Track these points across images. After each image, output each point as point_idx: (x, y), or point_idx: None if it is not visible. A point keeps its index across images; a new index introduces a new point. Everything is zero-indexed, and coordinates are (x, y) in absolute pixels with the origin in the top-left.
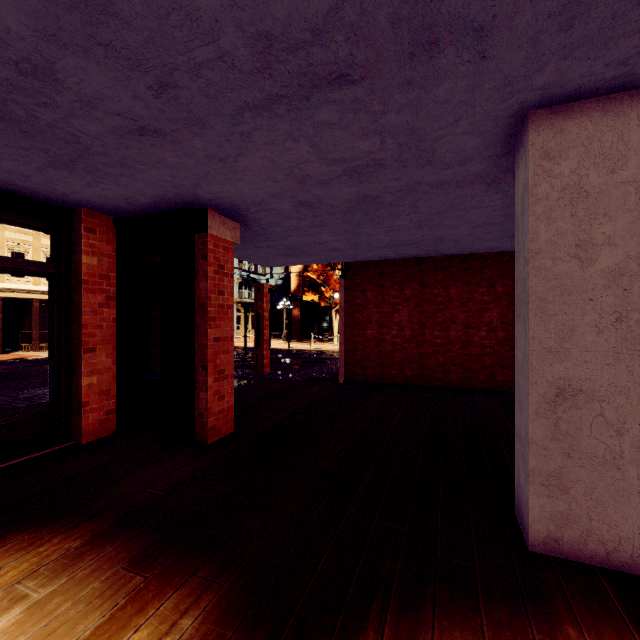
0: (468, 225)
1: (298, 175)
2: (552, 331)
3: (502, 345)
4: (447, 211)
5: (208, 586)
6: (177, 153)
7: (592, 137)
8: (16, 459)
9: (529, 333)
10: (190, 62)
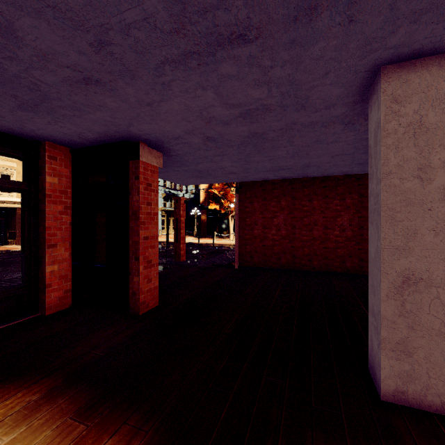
0: (328, 155)
1: (206, 116)
2: (399, 233)
3: (350, 241)
4: (314, 144)
5: (136, 433)
6: (114, 99)
7: (430, 86)
8: None
9: (381, 235)
10: (121, 23)
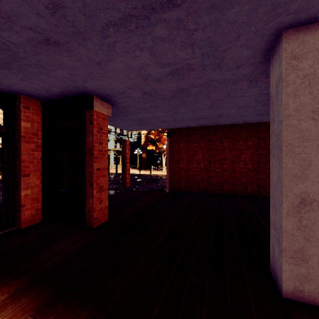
0: (236, 107)
1: (143, 74)
2: (297, 164)
3: (251, 172)
4: (226, 98)
5: None
6: (71, 58)
7: None
8: None
9: (283, 165)
10: None
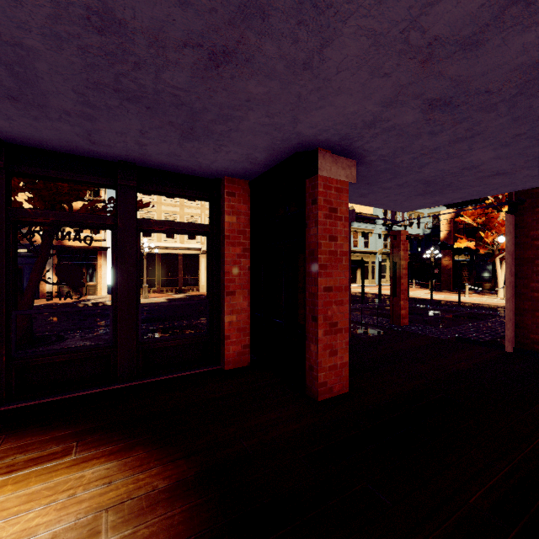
0: None
1: (418, 46)
2: None
3: None
4: None
5: None
6: (258, 78)
7: None
8: (183, 372)
9: None
10: None
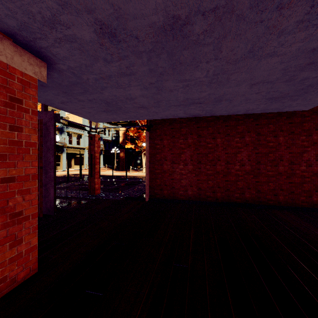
0: (248, 82)
1: None
2: None
3: (249, 174)
4: (243, 59)
5: None
6: None
7: None
8: None
9: None
10: None
